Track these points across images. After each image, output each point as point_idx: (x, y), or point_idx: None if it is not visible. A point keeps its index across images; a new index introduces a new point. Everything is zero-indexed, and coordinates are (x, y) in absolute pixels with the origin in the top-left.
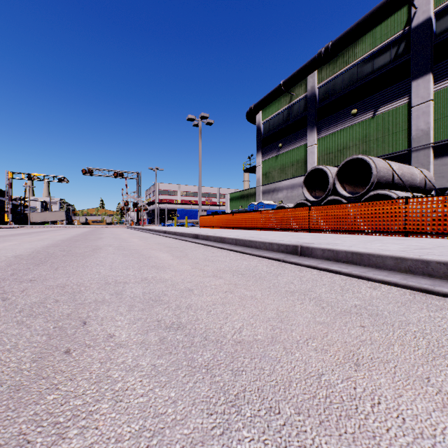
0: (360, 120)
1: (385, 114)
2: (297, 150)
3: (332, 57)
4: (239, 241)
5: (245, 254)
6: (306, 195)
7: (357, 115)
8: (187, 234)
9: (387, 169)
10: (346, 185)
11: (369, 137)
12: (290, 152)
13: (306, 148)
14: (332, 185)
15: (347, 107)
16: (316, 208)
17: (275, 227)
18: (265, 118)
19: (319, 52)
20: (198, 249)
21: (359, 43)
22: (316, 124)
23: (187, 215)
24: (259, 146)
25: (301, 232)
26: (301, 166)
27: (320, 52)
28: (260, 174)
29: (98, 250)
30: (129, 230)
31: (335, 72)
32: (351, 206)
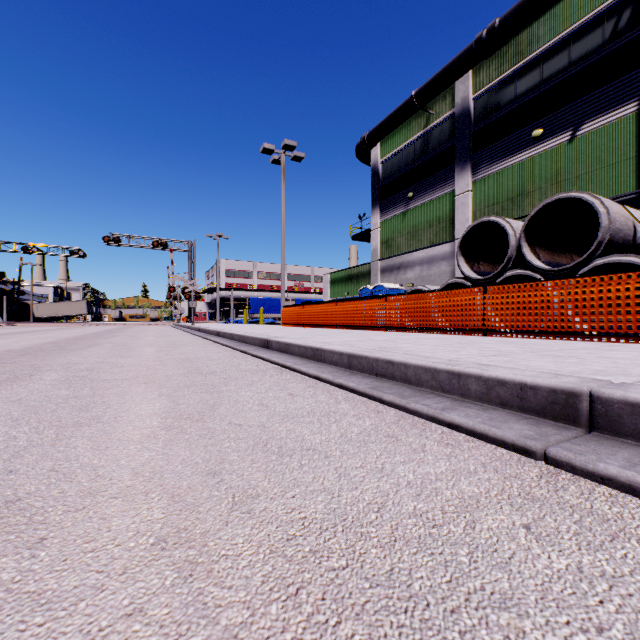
0: (548, 147)
1: (593, 134)
2: (439, 202)
3: (500, 44)
4: (357, 359)
5: (380, 403)
6: (464, 270)
7: (542, 138)
8: (252, 339)
9: (625, 218)
10: (539, 249)
11: (564, 174)
12: (426, 205)
13: (454, 197)
14: (515, 249)
15: (524, 127)
16: (500, 290)
17: (414, 326)
18: (386, 154)
19: (478, 37)
20: (258, 380)
21: (546, 19)
22: (470, 159)
23: (266, 307)
24: (376, 198)
25: (466, 334)
26: (444, 228)
27: (480, 37)
28: (377, 242)
29: (8, 383)
30: (169, 330)
31: (503, 71)
32: (582, 282)
